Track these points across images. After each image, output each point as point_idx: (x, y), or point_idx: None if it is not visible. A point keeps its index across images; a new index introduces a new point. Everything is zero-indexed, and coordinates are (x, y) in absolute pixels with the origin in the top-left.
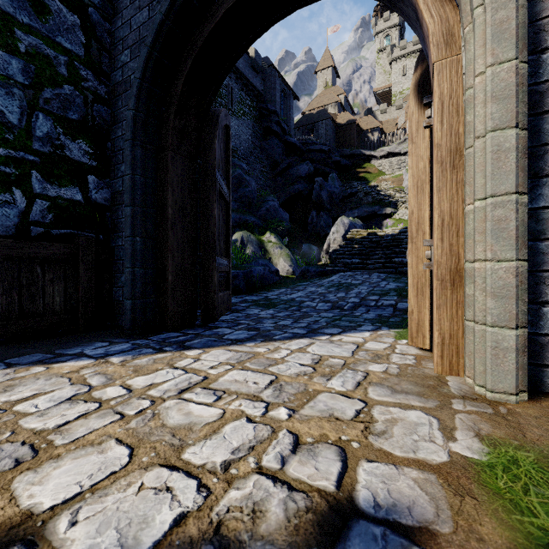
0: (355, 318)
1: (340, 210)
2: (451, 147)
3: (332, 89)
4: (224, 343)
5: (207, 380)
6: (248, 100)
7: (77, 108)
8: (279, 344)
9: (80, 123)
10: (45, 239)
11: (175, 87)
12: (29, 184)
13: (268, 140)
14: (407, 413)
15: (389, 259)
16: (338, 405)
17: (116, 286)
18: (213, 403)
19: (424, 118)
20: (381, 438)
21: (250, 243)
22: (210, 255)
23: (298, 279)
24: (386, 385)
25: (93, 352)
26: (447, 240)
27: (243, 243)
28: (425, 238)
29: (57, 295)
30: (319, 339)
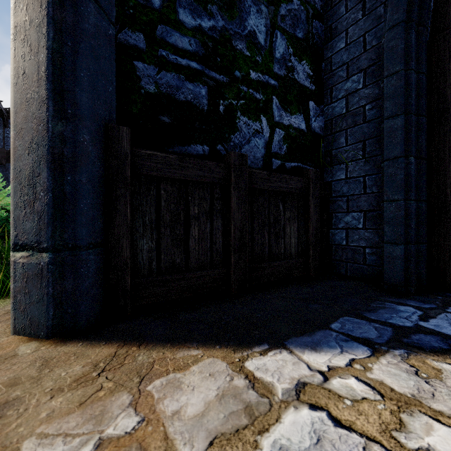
0: None
1: None
2: None
3: None
4: None
5: None
6: None
7: (301, 25)
8: None
9: (303, 42)
10: (280, 173)
11: None
12: (271, 112)
13: None
14: None
15: None
16: None
17: (334, 228)
18: None
19: None
20: None
21: None
22: None
23: None
24: None
25: (448, 331)
26: None
27: None
28: None
29: (292, 236)
30: None
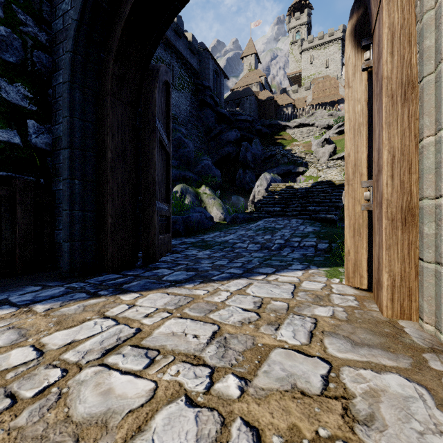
0: (284, 258)
1: (262, 169)
2: (402, 80)
3: (255, 72)
4: (162, 285)
5: (139, 334)
6: (186, 77)
7: (15, 51)
8: (218, 285)
9: (18, 66)
10: None
11: (114, 32)
12: None
13: (203, 110)
14: (384, 378)
15: (304, 207)
16: (298, 368)
17: (57, 229)
18: (142, 371)
19: (361, 62)
20: (373, 431)
21: (188, 194)
22: (150, 199)
23: (229, 224)
24: (342, 335)
25: (18, 299)
26: (398, 177)
27: (182, 194)
28: (363, 180)
29: None
30: (256, 279)
